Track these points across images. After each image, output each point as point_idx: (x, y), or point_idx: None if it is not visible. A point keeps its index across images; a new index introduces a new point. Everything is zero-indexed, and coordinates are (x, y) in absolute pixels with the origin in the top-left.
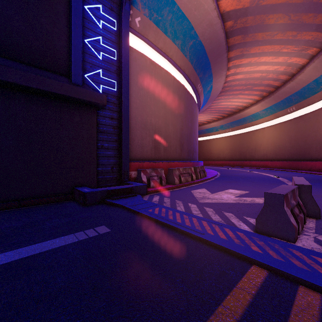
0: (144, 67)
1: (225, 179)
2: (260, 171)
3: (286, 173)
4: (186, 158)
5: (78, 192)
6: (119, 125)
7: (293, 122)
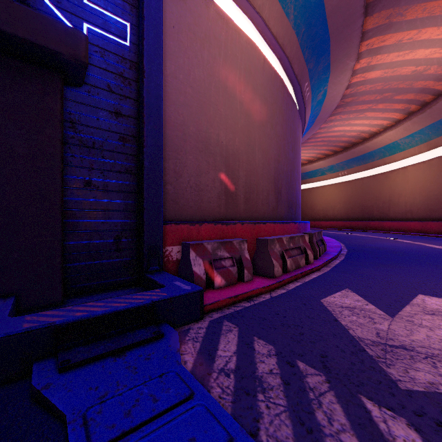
0: (203, 18)
1: (366, 257)
2: (408, 238)
3: None
4: (285, 216)
5: None
6: (138, 133)
7: None
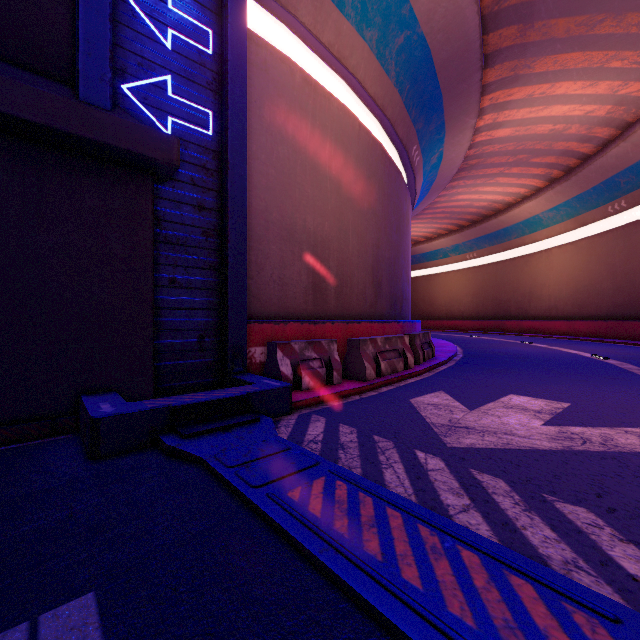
0: (288, 88)
1: (480, 363)
2: (547, 342)
3: (612, 349)
4: (387, 314)
5: (83, 413)
6: (222, 226)
7: (621, 233)
